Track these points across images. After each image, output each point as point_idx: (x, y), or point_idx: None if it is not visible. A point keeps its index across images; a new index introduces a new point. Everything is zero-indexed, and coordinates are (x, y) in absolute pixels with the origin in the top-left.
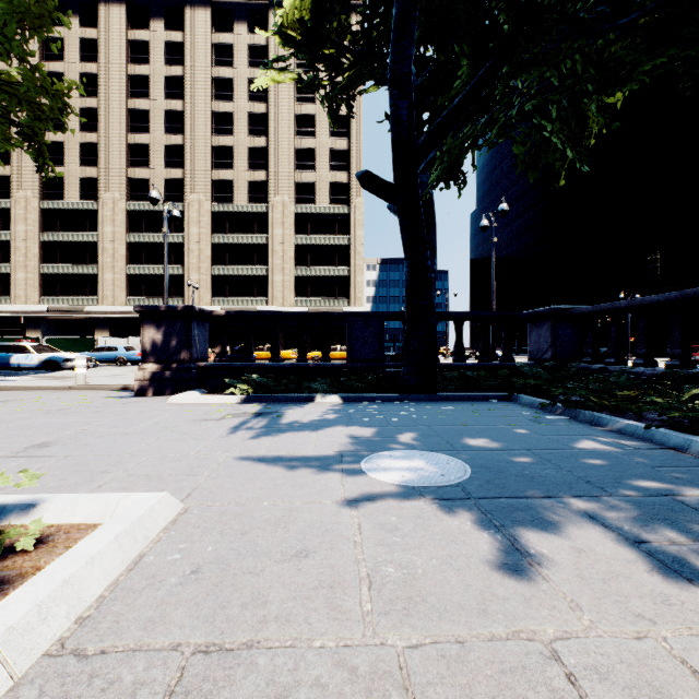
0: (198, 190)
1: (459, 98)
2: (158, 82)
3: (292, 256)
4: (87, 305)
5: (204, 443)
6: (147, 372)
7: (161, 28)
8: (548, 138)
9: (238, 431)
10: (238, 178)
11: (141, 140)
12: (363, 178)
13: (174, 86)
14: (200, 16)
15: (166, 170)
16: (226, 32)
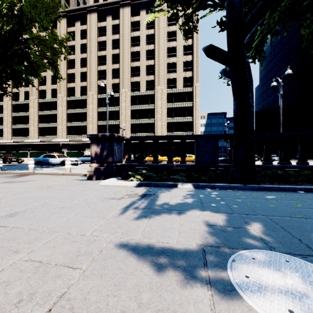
0: (125, 87)
1: None
2: (109, 43)
3: (165, 113)
4: (83, 138)
5: (101, 222)
6: (93, 168)
7: (110, 20)
8: None
9: (127, 211)
10: (142, 80)
11: (103, 68)
12: (207, 49)
13: (115, 43)
14: (126, 11)
15: (112, 80)
16: (137, 16)
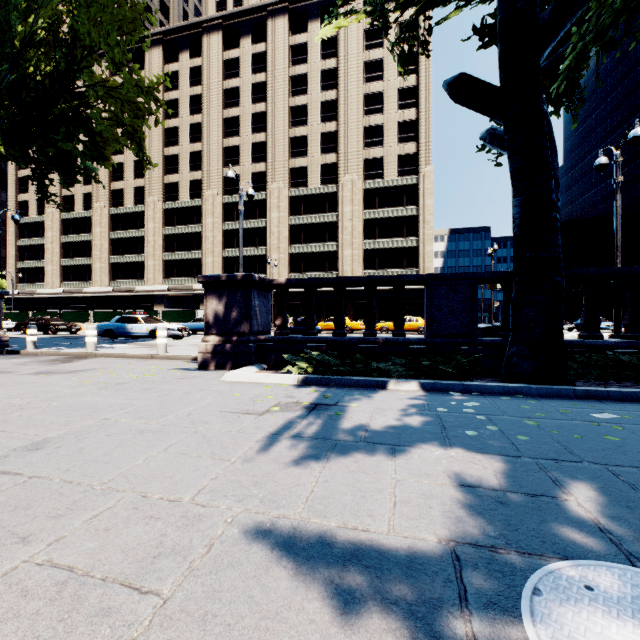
0: (277, 179)
1: None
2: (246, 90)
3: (360, 230)
4: (195, 284)
5: (218, 470)
6: (209, 345)
7: (248, 44)
8: None
9: (276, 443)
10: (311, 163)
11: (233, 142)
12: (454, 85)
13: (258, 92)
14: (279, 25)
15: (252, 165)
16: (301, 32)
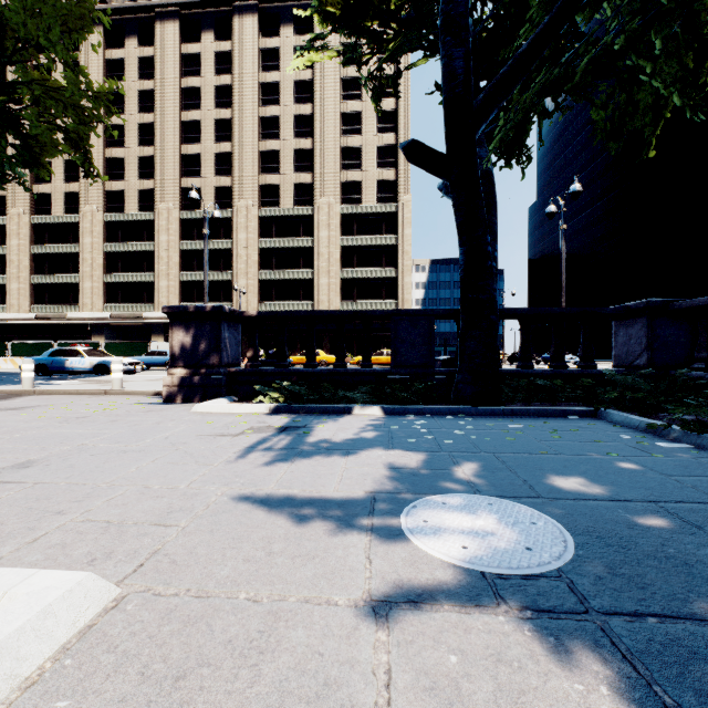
0: (246, 196)
1: (529, 40)
2: (209, 92)
3: (337, 258)
4: (145, 311)
5: (204, 470)
6: (176, 378)
7: (211, 40)
8: (636, 98)
9: (251, 453)
10: (284, 182)
11: (193, 150)
12: (408, 149)
13: (223, 95)
14: (248, 24)
15: (216, 178)
16: (273, 36)
